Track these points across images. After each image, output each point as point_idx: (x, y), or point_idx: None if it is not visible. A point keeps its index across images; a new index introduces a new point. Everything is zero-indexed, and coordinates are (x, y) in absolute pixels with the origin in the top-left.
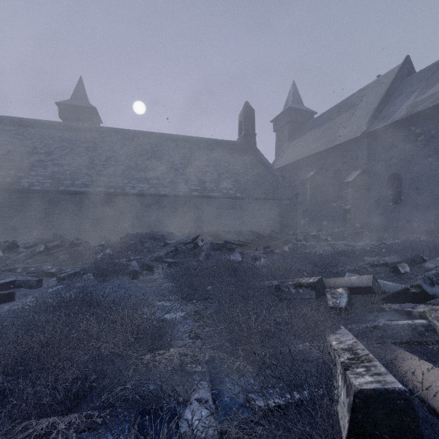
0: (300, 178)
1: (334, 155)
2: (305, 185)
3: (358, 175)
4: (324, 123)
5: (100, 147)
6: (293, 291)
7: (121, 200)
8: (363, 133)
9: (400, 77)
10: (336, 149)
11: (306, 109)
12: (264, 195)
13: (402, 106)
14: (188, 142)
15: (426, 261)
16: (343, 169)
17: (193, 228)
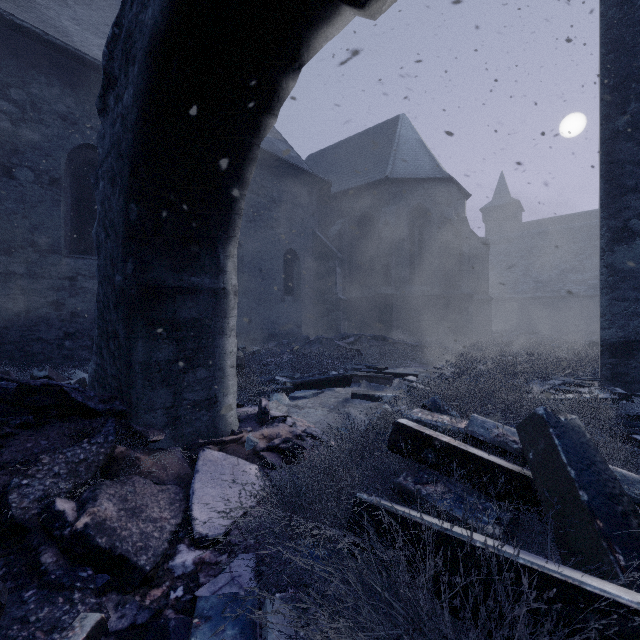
0: None
1: None
2: None
3: None
4: None
5: (532, 254)
6: None
7: (556, 303)
8: None
9: None
10: None
11: None
12: None
13: None
14: None
15: None
16: None
17: None
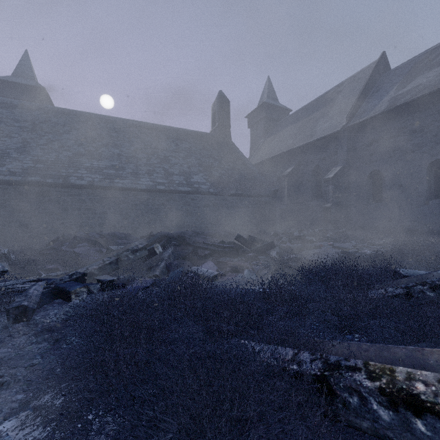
0: (277, 175)
1: (312, 151)
2: (282, 182)
3: (338, 171)
4: (300, 119)
5: (40, 128)
6: (382, 413)
7: (63, 193)
8: (344, 127)
9: (377, 73)
10: (314, 144)
11: (282, 105)
12: (240, 191)
13: (382, 100)
14: (155, 130)
15: None
16: (322, 165)
17: (158, 228)
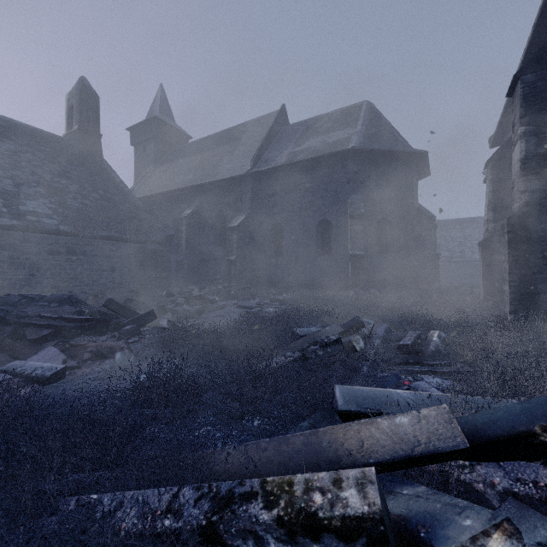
0: (173, 216)
1: (216, 192)
2: (180, 226)
3: (243, 220)
4: (202, 151)
5: None
6: None
7: None
8: (248, 172)
9: (278, 124)
10: (218, 185)
11: (179, 128)
12: (117, 233)
13: (283, 153)
14: None
15: (365, 327)
16: (226, 211)
17: None
